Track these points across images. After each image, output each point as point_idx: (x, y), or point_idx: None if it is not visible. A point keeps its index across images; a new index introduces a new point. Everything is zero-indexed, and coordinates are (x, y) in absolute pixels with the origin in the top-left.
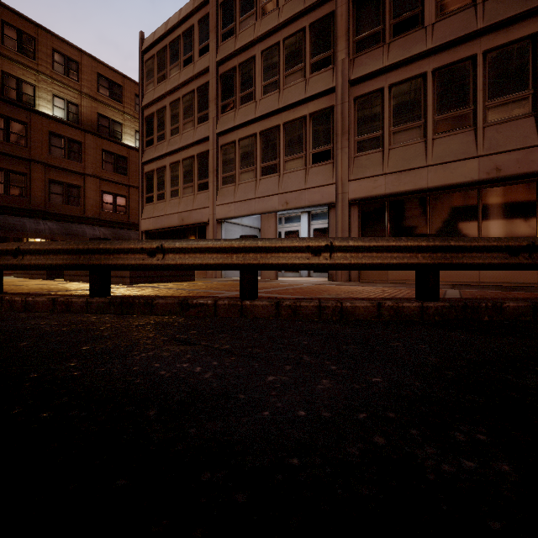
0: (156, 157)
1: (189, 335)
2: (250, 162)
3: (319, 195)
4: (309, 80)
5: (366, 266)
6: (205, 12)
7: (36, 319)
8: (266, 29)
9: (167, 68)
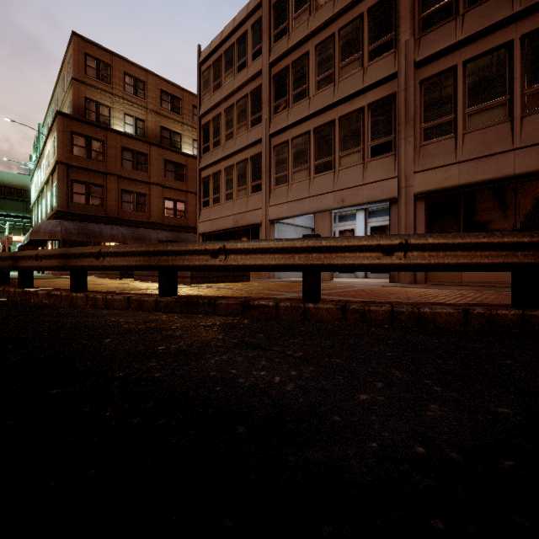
0: (212, 163)
1: (258, 339)
2: (304, 161)
3: (378, 190)
4: (368, 68)
5: (448, 266)
6: (258, 15)
7: (116, 316)
8: (321, 21)
9: (222, 76)
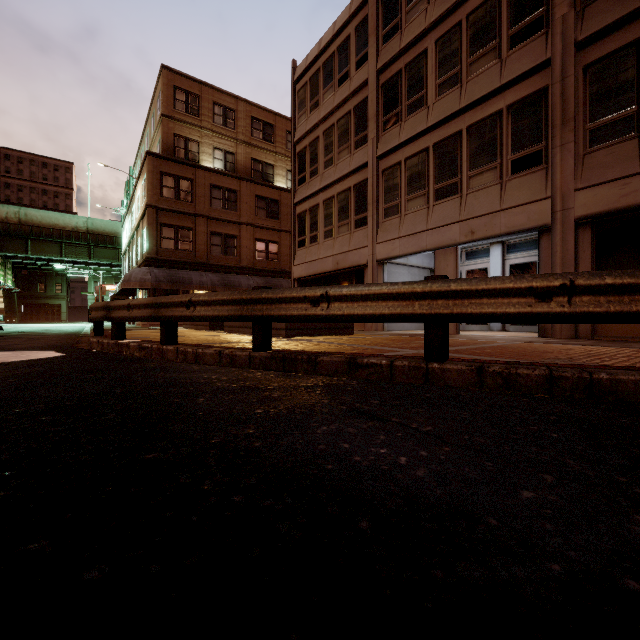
0: (309, 195)
1: (371, 406)
2: (420, 185)
3: (522, 217)
4: (507, 59)
5: (638, 315)
6: (363, 15)
7: (207, 373)
8: (443, 9)
9: (320, 93)
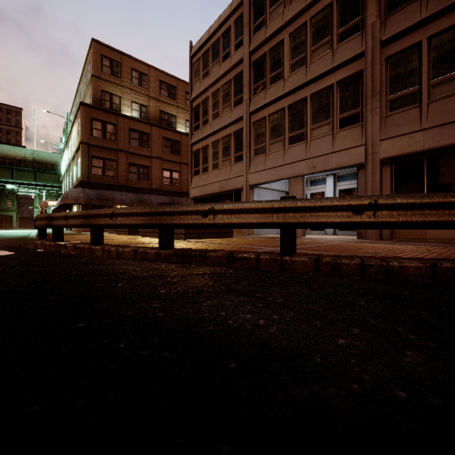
0: (201, 138)
1: (242, 286)
2: (279, 134)
3: (346, 157)
4: (336, 50)
5: (416, 224)
6: (240, 12)
7: (126, 265)
8: (294, 12)
9: (210, 66)
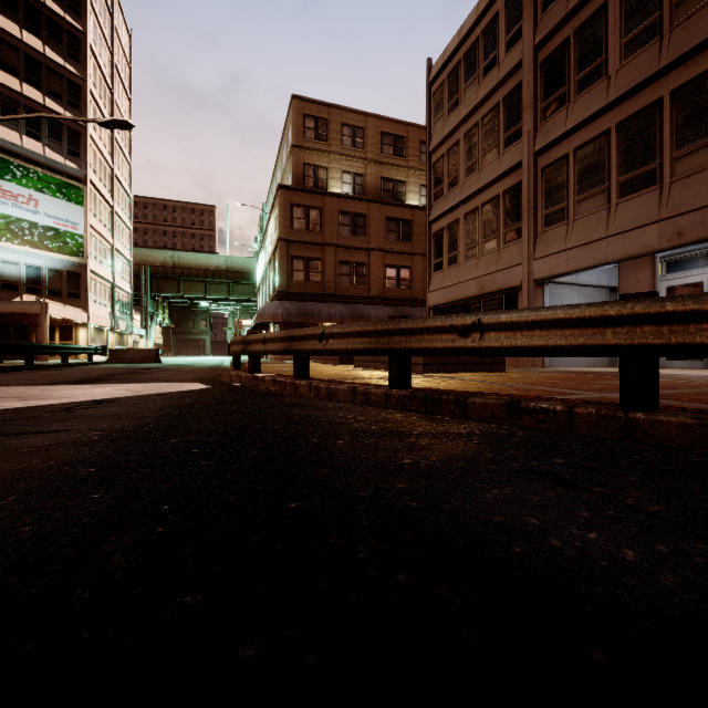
0: (447, 210)
1: (554, 466)
2: (597, 180)
3: None
4: None
5: None
6: None
7: (342, 411)
8: None
9: (461, 89)
